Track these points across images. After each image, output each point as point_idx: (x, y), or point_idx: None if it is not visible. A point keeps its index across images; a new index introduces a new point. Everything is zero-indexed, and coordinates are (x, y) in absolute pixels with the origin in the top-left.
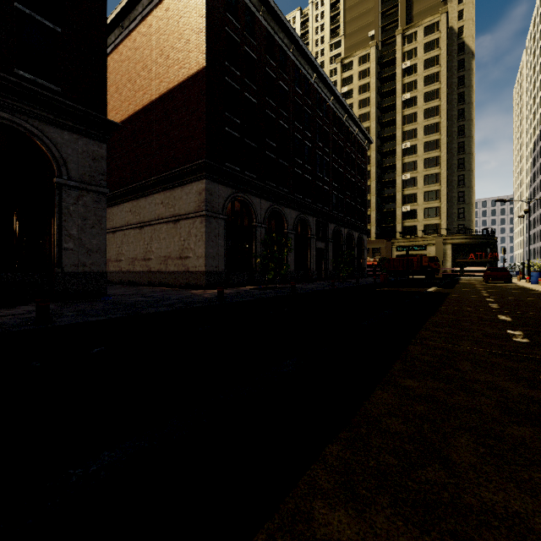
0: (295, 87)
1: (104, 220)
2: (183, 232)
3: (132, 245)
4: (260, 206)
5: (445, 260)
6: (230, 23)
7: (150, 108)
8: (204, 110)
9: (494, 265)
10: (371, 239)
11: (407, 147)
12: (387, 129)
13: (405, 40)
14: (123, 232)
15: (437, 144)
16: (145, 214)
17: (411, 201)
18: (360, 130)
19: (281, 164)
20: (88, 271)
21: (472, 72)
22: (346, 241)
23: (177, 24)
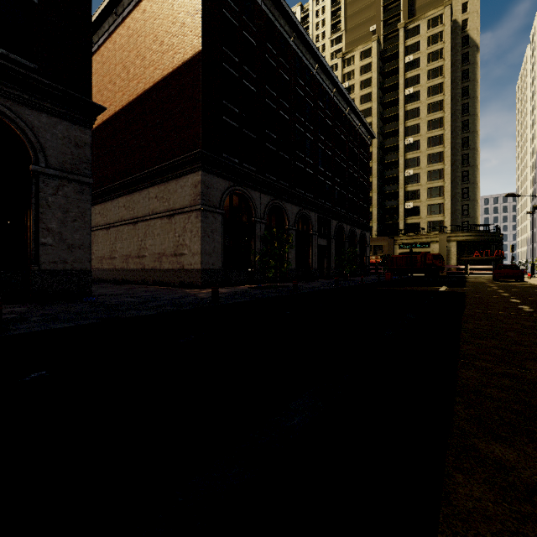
0: (296, 77)
1: (88, 212)
2: (178, 228)
3: (126, 242)
4: (260, 201)
5: (449, 258)
6: (228, 5)
7: (144, 98)
8: (200, 97)
9: (500, 262)
10: (373, 237)
11: (410, 143)
12: (389, 125)
13: (407, 33)
14: (117, 229)
15: (441, 140)
16: (139, 209)
17: (414, 198)
18: (363, 124)
19: (281, 157)
20: (69, 269)
21: (477, 65)
22: (348, 238)
23: (171, 8)
